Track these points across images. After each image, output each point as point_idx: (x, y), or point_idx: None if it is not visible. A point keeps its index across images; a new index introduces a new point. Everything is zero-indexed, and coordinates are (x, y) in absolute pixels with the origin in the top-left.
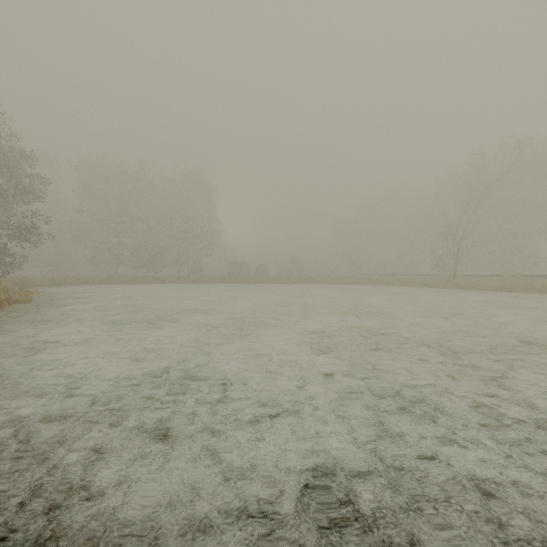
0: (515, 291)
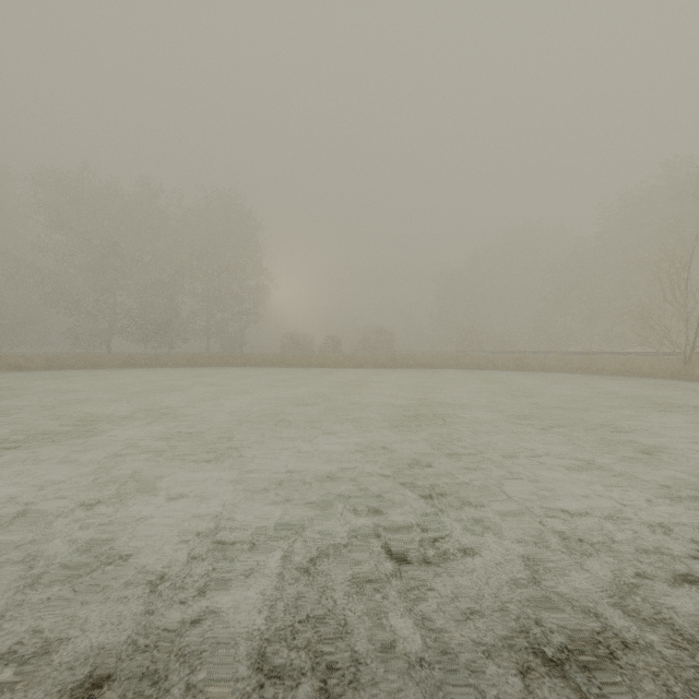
0: None
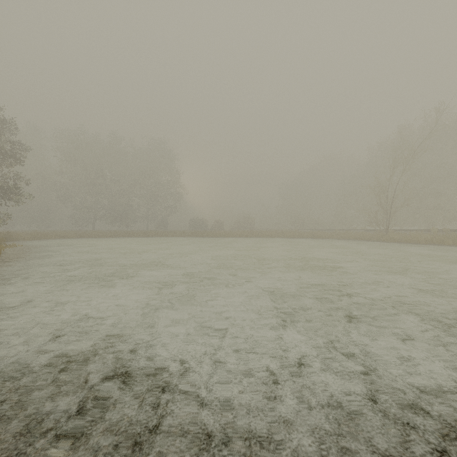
0: (445, 244)
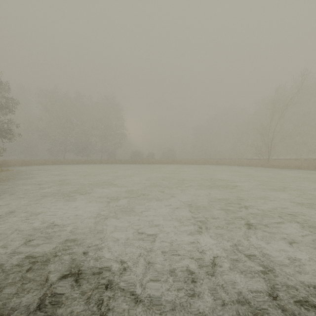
0: (309, 169)
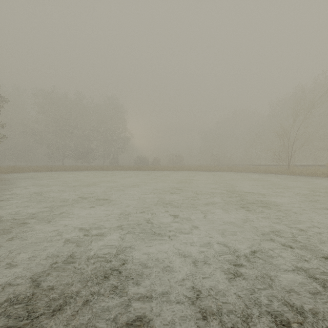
0: None
